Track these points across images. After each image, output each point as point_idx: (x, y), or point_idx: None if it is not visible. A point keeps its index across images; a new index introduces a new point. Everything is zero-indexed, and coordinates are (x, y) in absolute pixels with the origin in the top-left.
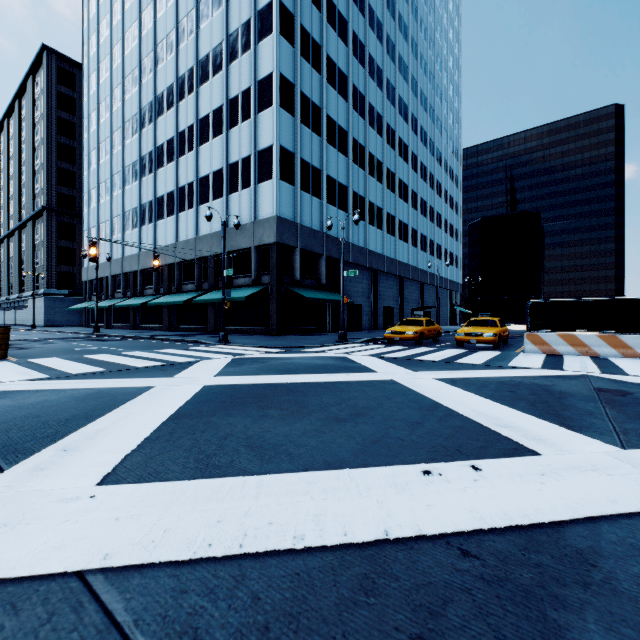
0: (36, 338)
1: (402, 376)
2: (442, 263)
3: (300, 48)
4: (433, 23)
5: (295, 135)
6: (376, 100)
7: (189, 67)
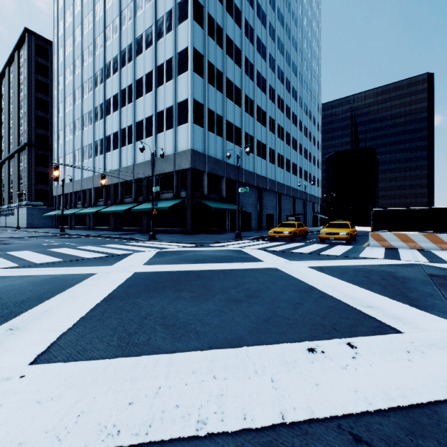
0: (18, 236)
1: (283, 265)
2: (307, 183)
3: (208, 30)
4: (301, 15)
5: (204, 92)
6: (261, 68)
7: (129, 43)
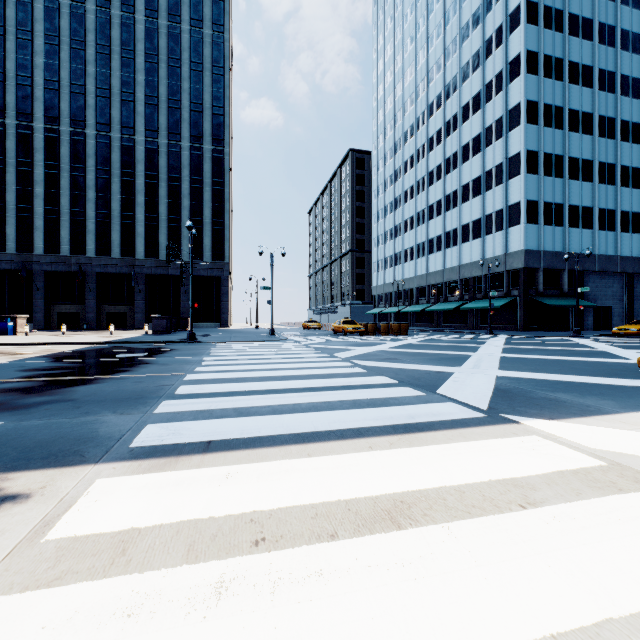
0: None
1: (589, 343)
2: None
3: (543, 122)
4: None
5: (538, 187)
6: (631, 112)
7: (453, 152)
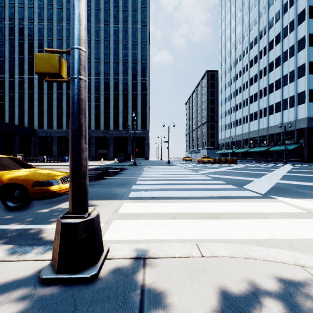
0: None
1: None
2: None
3: None
4: None
5: None
6: None
7: (264, 66)
